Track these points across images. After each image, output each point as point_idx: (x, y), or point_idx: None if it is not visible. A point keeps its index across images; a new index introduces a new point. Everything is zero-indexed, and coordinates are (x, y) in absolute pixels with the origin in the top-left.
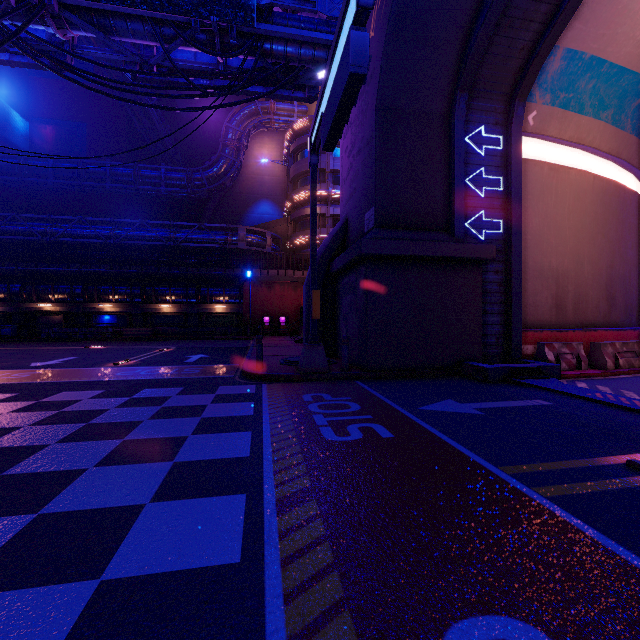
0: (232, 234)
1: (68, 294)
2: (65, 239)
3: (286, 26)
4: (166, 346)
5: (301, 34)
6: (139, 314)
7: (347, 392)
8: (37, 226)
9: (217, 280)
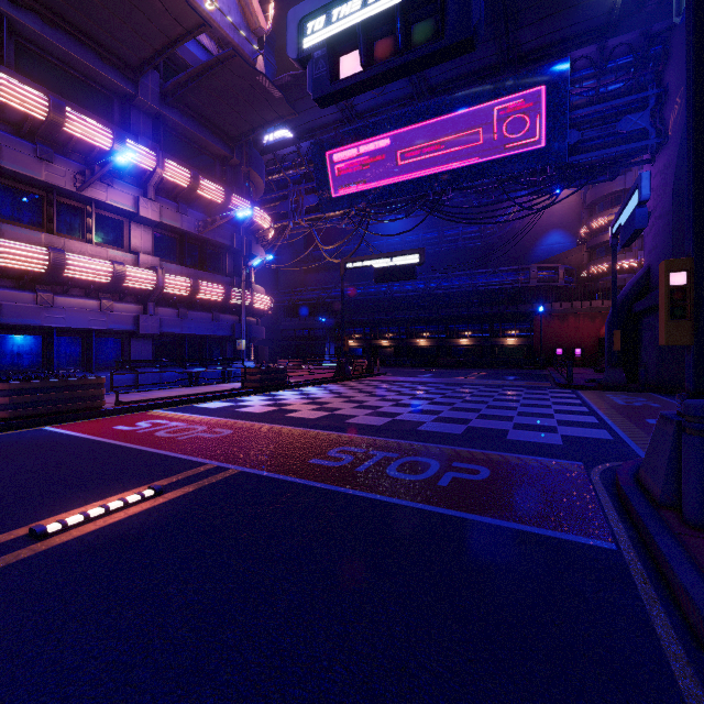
0: (523, 273)
1: (397, 333)
2: (397, 295)
3: (590, 147)
4: (476, 371)
5: (603, 153)
6: (443, 347)
7: (640, 396)
8: (380, 288)
9: (509, 316)
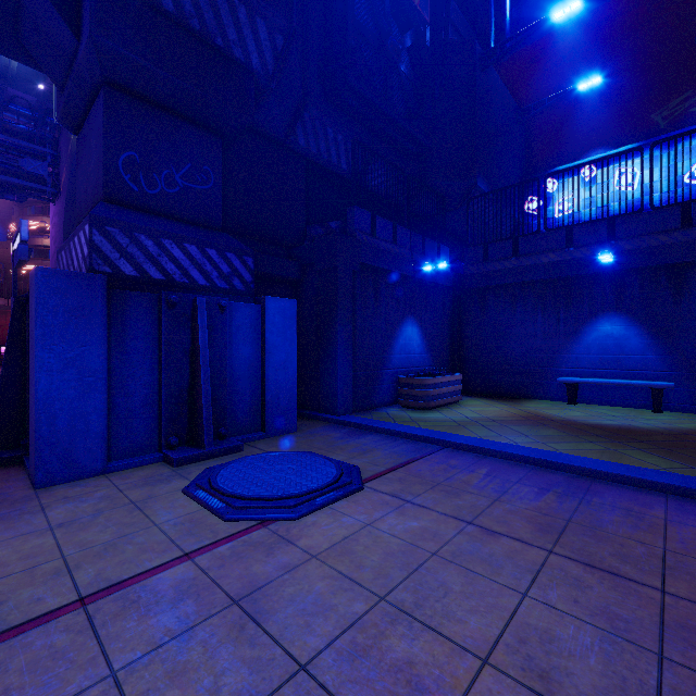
0: None
1: None
2: None
3: None
4: None
5: (7, 179)
6: None
7: None
8: None
9: None
